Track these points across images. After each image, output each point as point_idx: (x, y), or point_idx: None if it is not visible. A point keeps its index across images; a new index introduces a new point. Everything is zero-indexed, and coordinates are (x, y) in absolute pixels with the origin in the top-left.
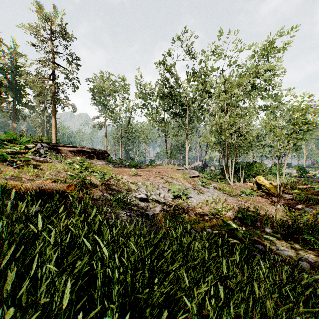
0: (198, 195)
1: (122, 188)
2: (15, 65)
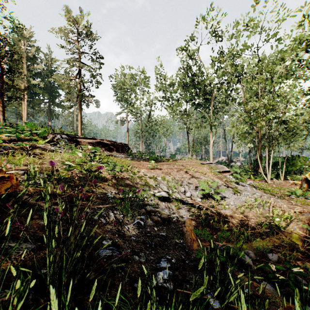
0: (234, 194)
1: (139, 183)
2: (49, 70)
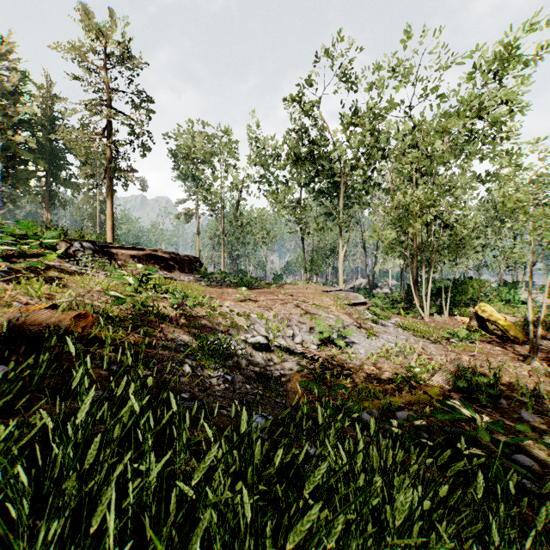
0: (368, 338)
1: (221, 324)
2: (48, 116)
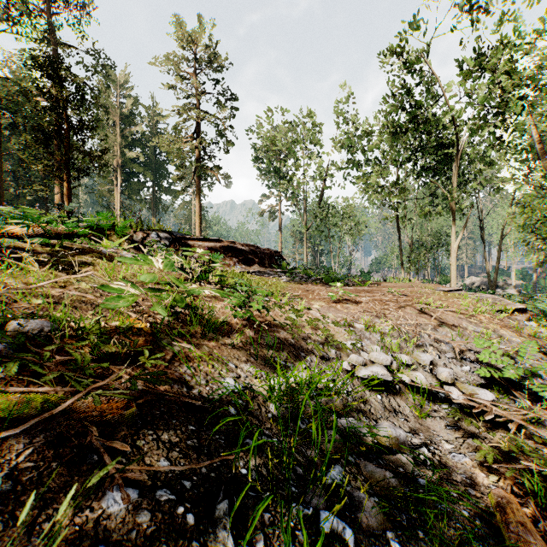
0: None
1: (310, 339)
2: (154, 133)
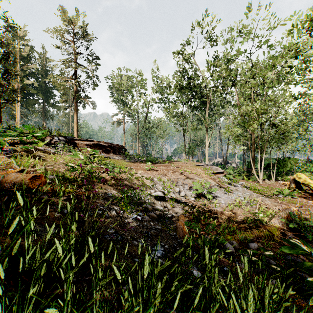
0: (226, 194)
1: (136, 184)
2: (44, 69)
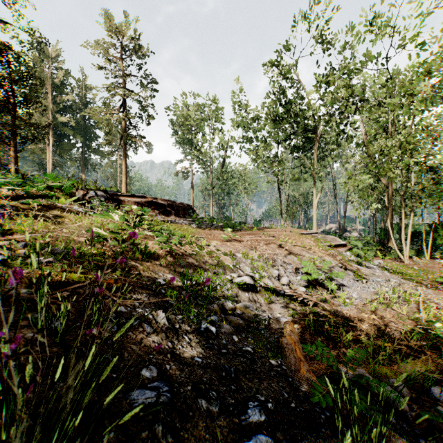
0: (357, 281)
1: (208, 263)
2: (83, 102)
